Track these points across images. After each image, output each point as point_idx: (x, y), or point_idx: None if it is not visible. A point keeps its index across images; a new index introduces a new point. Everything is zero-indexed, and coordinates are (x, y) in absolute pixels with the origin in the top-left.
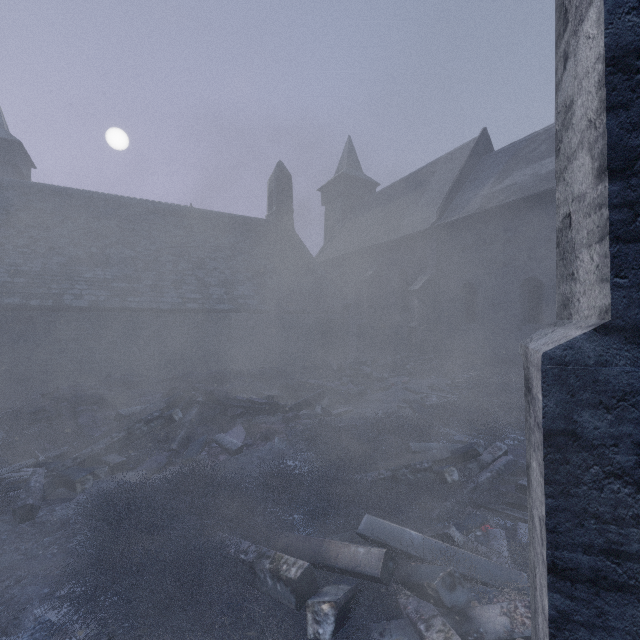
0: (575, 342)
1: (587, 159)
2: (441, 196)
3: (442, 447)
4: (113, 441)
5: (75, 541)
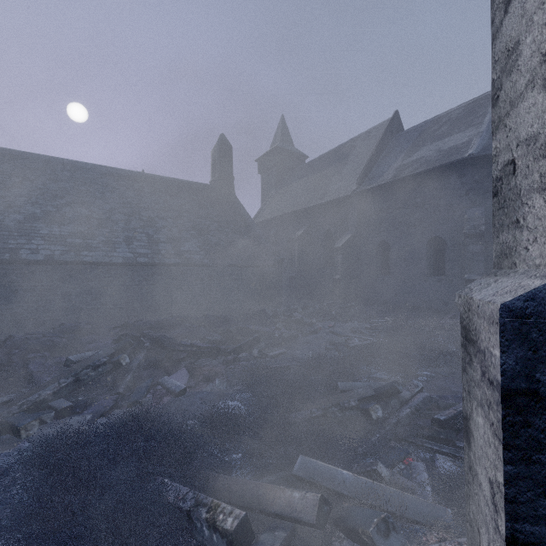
0: (537, 292)
1: (540, 97)
2: (360, 167)
3: (367, 386)
4: (60, 387)
5: (13, 491)
